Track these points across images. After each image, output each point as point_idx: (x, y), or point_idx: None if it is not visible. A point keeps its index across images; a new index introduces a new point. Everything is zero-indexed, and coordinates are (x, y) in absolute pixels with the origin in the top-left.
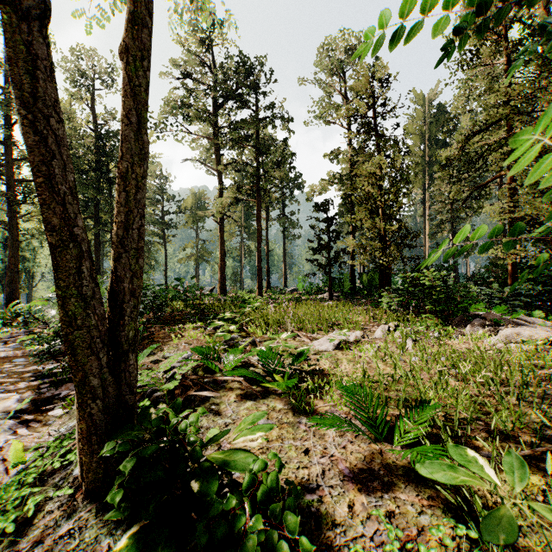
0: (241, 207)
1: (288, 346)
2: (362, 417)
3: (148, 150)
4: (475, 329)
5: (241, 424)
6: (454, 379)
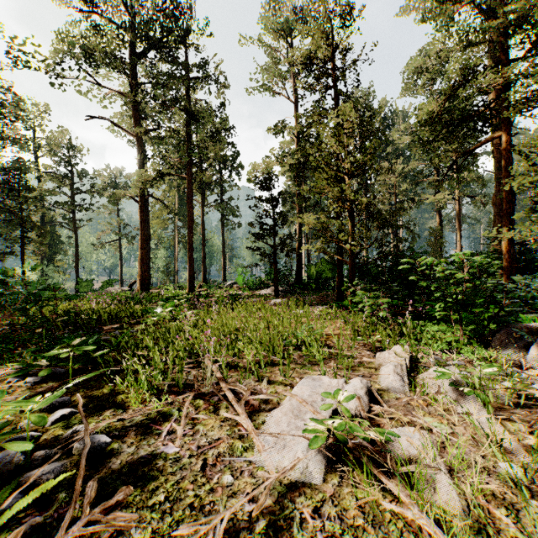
0: (174, 191)
1: None
2: None
3: None
4: None
5: None
6: None
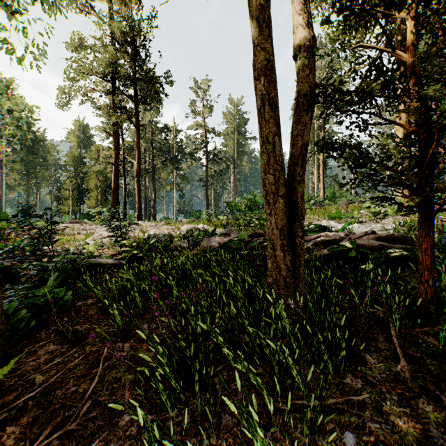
0: None
1: None
2: None
3: None
4: None
5: None
6: None
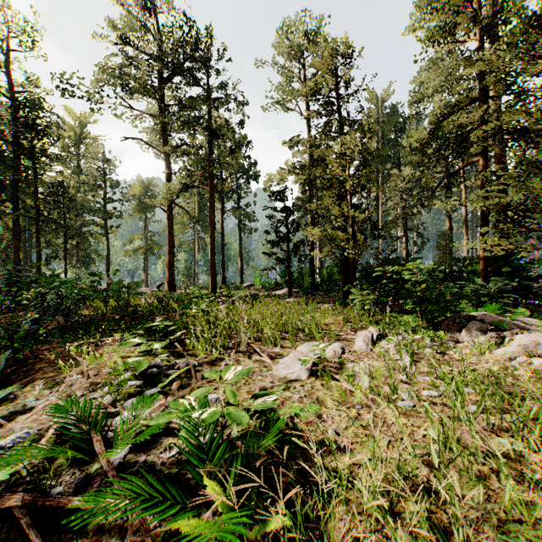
0: (194, 198)
1: (235, 416)
2: None
3: None
4: (474, 335)
5: None
6: (526, 444)
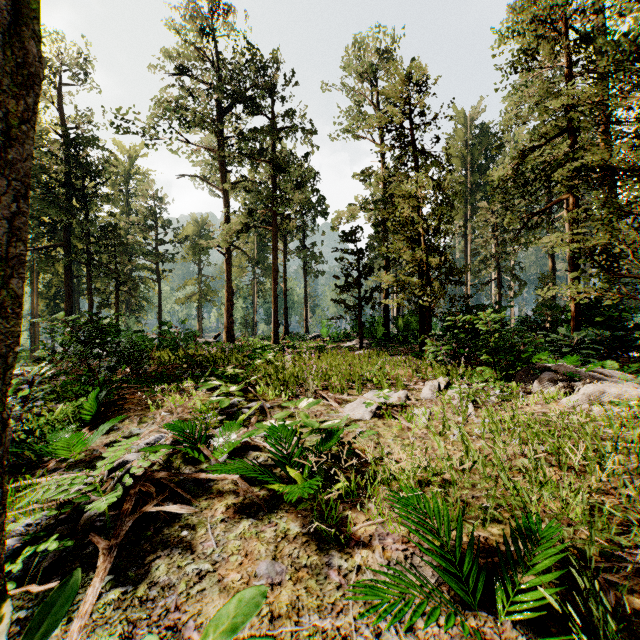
0: (253, 237)
1: (309, 423)
2: (439, 562)
3: (41, 72)
4: (545, 386)
5: (206, 630)
6: (545, 462)
